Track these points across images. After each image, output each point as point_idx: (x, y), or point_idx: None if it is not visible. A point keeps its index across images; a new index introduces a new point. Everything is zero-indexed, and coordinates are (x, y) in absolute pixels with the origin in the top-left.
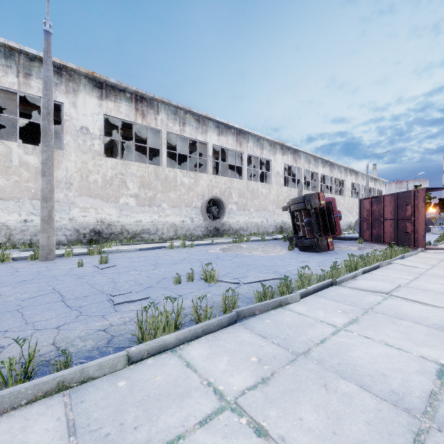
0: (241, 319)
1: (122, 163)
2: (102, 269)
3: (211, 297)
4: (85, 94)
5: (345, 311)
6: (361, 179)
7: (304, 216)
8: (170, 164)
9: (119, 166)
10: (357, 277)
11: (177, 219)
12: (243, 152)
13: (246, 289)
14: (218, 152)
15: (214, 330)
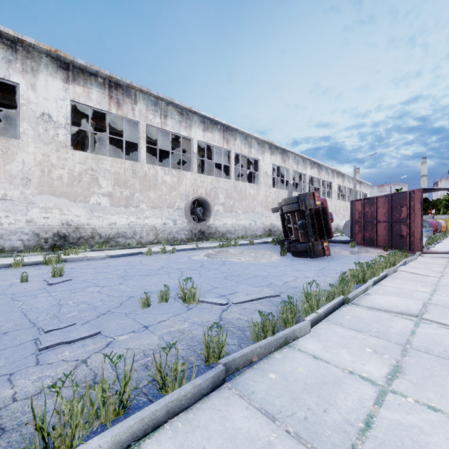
0: (231, 374)
1: (93, 157)
2: (52, 285)
3: (189, 330)
4: (47, 74)
5: (376, 349)
6: (347, 181)
7: (297, 218)
8: (152, 163)
9: (89, 161)
10: (368, 290)
11: (157, 221)
12: (230, 151)
13: (237, 313)
14: (204, 149)
15: (187, 405)
